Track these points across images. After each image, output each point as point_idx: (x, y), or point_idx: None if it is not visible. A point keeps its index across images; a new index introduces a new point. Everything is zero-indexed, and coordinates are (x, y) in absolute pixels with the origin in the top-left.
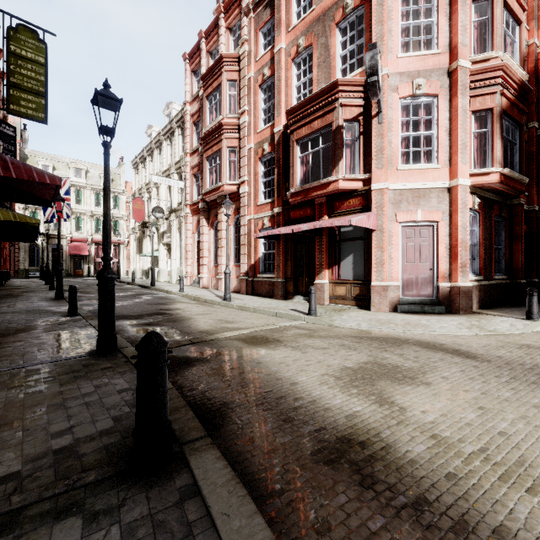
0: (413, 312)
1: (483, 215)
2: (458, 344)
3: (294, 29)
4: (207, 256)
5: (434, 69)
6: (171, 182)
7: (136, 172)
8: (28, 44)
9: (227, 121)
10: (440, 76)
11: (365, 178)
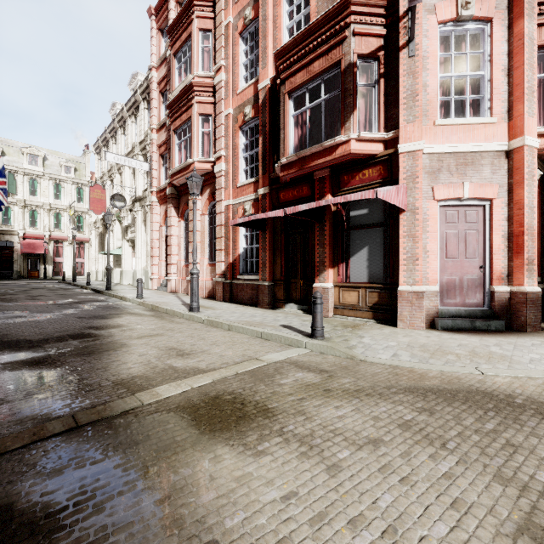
0: (460, 329)
1: (540, 195)
2: None
3: None
4: (177, 253)
5: None
6: (132, 163)
7: (98, 158)
8: None
9: (198, 80)
10: None
11: (388, 138)
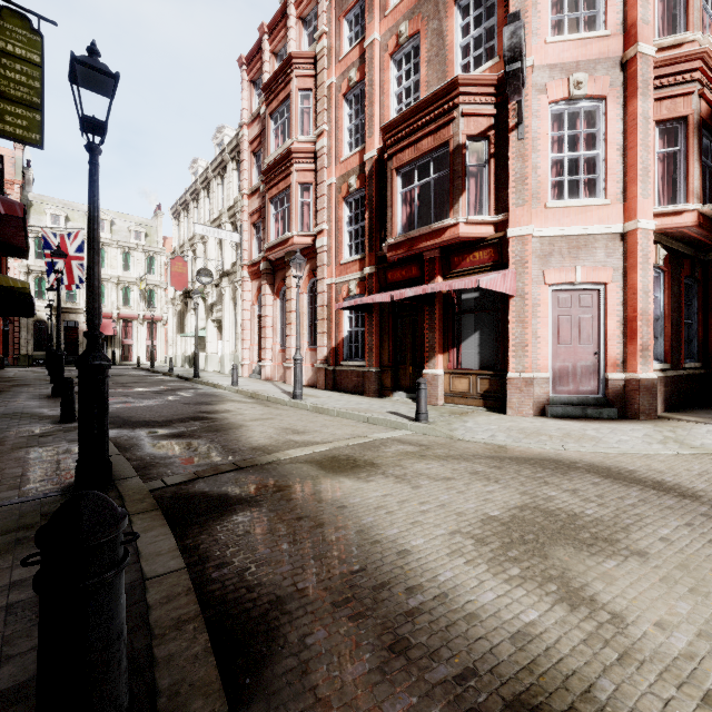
0: (570, 417)
1: (670, 275)
2: (657, 471)
3: (394, 11)
4: (272, 336)
5: (601, 59)
6: (222, 234)
7: (176, 223)
8: (16, 35)
9: (298, 146)
10: (609, 69)
11: (498, 221)
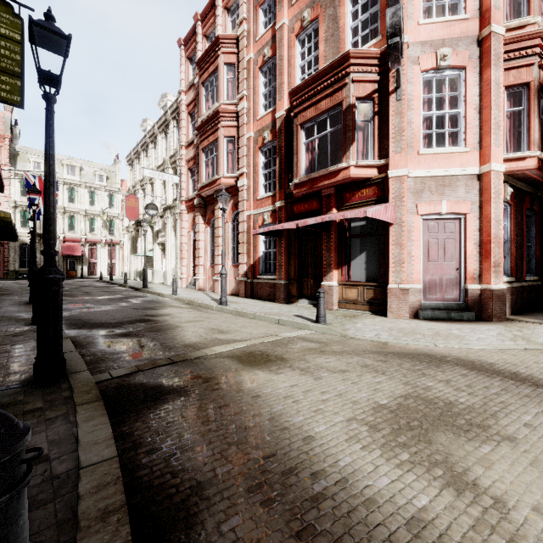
0: (438, 319)
1: (515, 208)
2: (512, 364)
3: (298, 1)
4: (204, 255)
5: (462, 37)
6: (165, 177)
7: (130, 168)
8: (1, 18)
9: (224, 107)
10: (468, 45)
11: (381, 164)
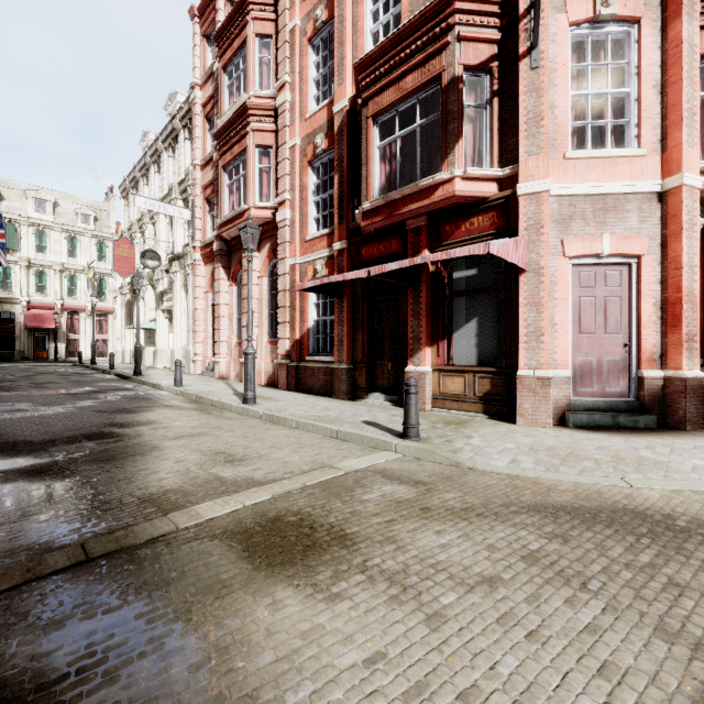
0: (598, 427)
1: (702, 251)
2: None
3: None
4: (227, 327)
5: None
6: (169, 210)
7: (125, 203)
8: None
9: (255, 101)
10: None
11: (503, 176)
